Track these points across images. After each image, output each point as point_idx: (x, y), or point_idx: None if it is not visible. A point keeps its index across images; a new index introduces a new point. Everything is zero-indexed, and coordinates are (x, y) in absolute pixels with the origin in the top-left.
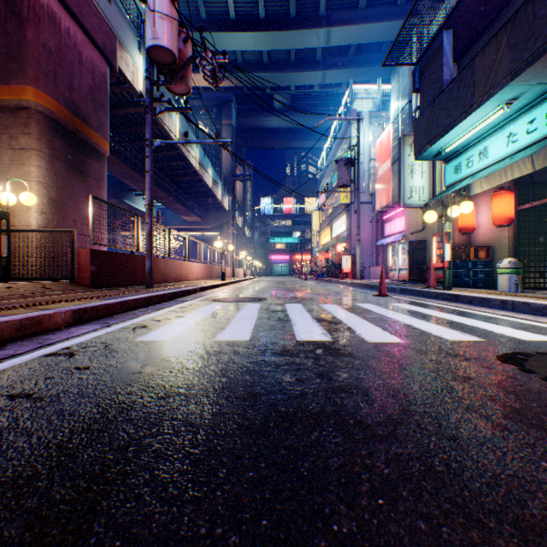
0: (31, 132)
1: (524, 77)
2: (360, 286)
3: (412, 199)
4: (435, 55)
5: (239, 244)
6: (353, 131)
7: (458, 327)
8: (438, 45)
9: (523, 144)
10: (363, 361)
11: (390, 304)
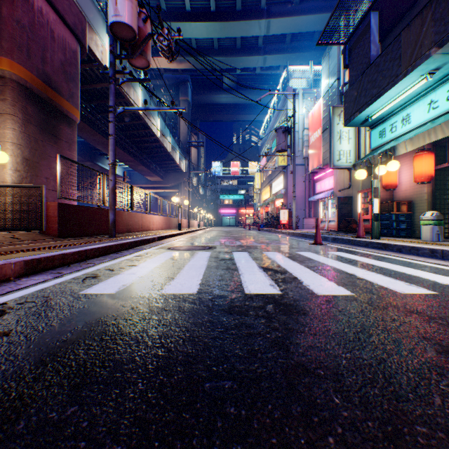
0: (5, 99)
1: (448, 47)
2: (296, 235)
3: (340, 161)
4: (363, 35)
5: (194, 200)
6: (289, 105)
7: (401, 277)
8: (366, 25)
9: (444, 110)
10: (320, 323)
11: (327, 252)
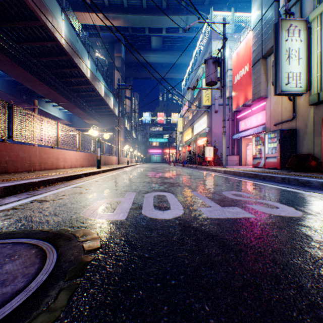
0: None
1: None
2: (240, 175)
3: (289, 85)
4: None
5: (128, 141)
6: (213, 47)
7: None
8: None
9: None
10: None
11: None
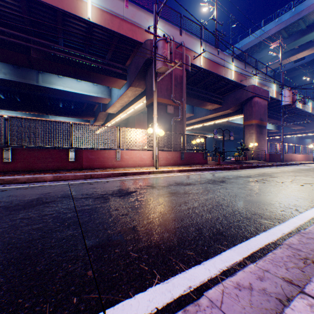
0: (252, 129)
1: None
2: None
3: None
4: None
5: None
6: None
7: None
8: None
9: None
10: None
11: None
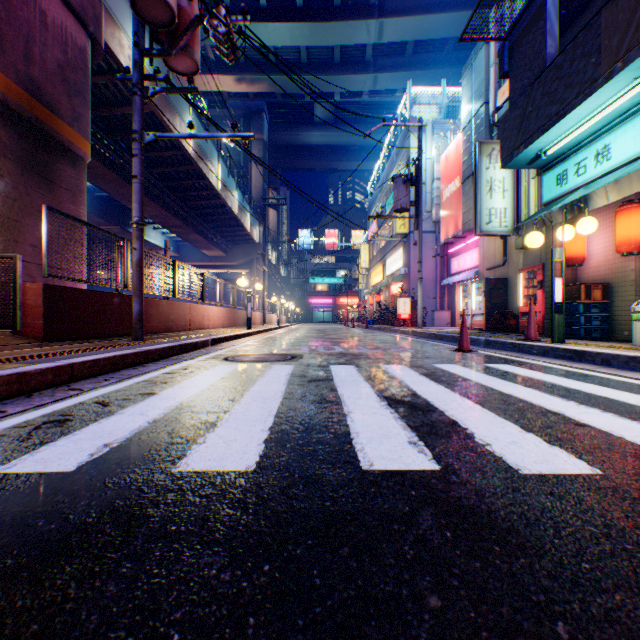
0: None
1: None
2: (425, 337)
3: (491, 225)
4: (533, 23)
5: (273, 284)
6: (412, 143)
7: None
8: (539, 8)
9: None
10: (586, 595)
11: (486, 366)
